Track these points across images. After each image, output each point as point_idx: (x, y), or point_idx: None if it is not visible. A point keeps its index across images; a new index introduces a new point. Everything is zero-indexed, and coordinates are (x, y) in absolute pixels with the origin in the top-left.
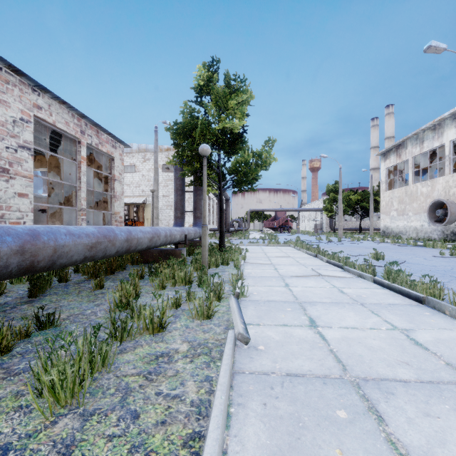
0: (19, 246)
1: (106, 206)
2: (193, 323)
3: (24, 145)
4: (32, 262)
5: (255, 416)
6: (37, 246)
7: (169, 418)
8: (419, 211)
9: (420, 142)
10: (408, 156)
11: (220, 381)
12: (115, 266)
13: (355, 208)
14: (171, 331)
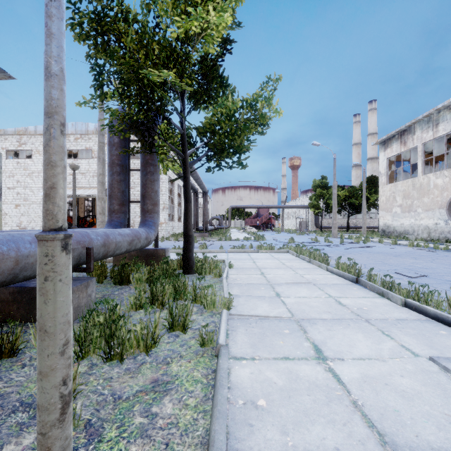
0: None
1: None
2: None
3: None
4: None
5: None
6: None
7: None
8: (432, 207)
9: (433, 125)
10: (417, 142)
11: None
12: None
13: (343, 205)
14: None
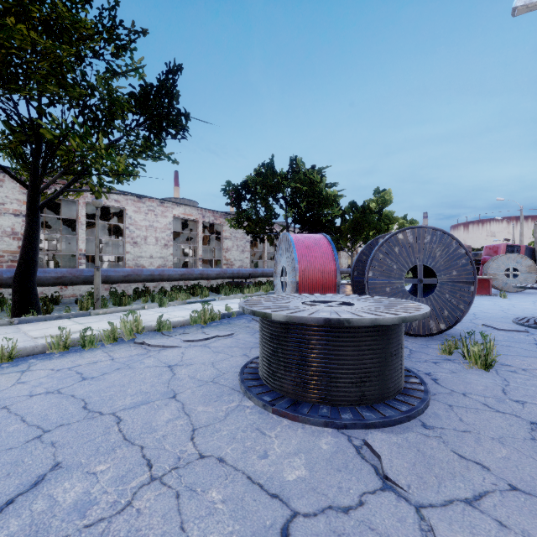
0: None
1: None
2: None
3: None
4: None
5: None
6: None
7: None
8: None
9: None
10: None
11: None
12: None
13: None
14: None
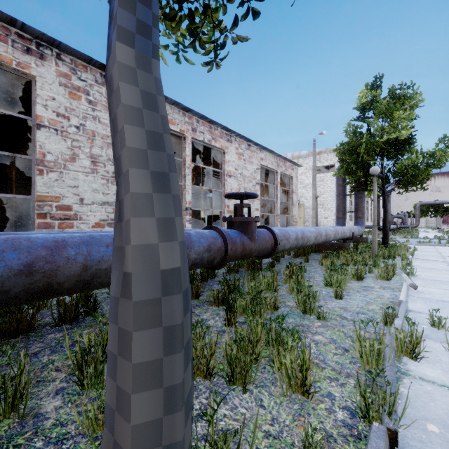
0: (301, 236)
1: (285, 211)
2: (378, 281)
3: (257, 182)
4: (303, 243)
5: (420, 303)
6: (304, 236)
7: (380, 297)
8: None
9: None
10: None
11: (402, 291)
12: (307, 252)
13: None
14: (366, 281)
